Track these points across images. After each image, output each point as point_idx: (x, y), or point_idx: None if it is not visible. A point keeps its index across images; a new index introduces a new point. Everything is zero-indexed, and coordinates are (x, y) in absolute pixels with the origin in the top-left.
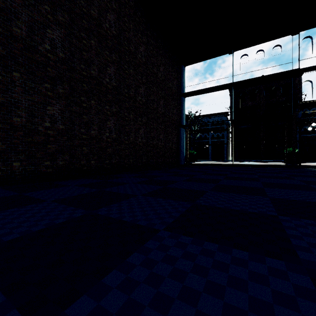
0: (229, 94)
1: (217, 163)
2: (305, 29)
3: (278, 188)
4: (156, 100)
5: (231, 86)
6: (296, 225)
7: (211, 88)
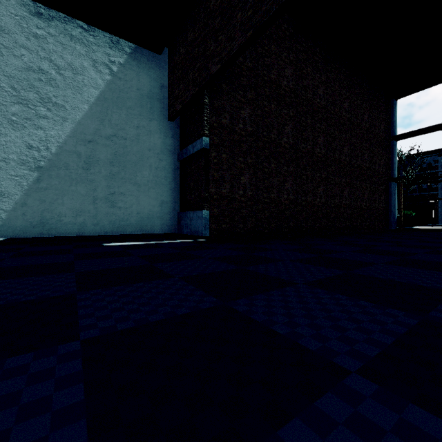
0: None
1: None
2: None
3: None
4: (360, 155)
5: None
6: None
7: None
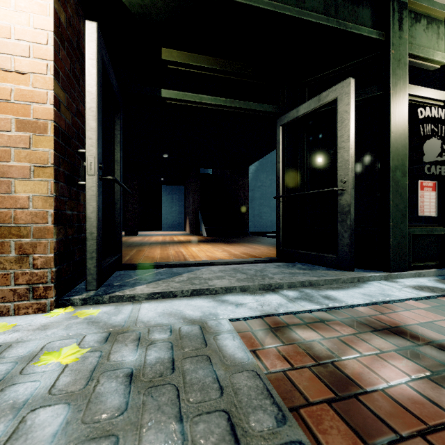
0: None
1: None
2: None
3: None
4: None
5: None
6: None
7: None
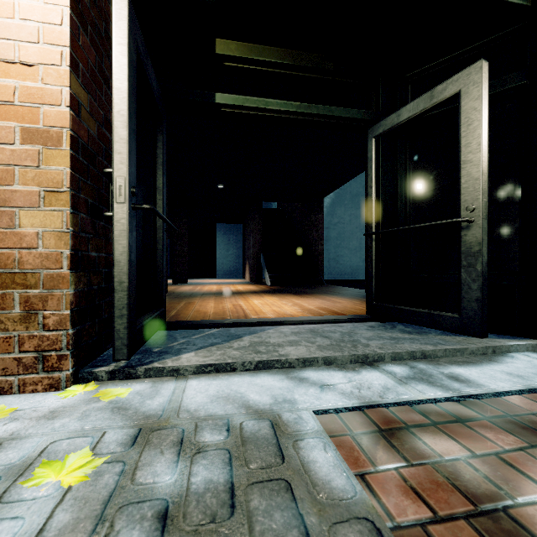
0: None
1: None
2: None
3: None
4: None
5: None
6: None
7: None
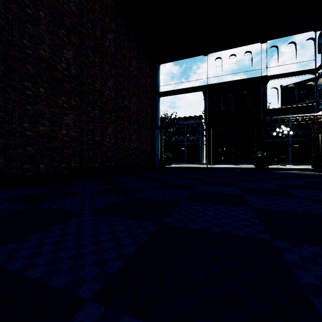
0: (204, 98)
1: (192, 166)
2: (272, 39)
3: (257, 195)
4: (128, 97)
5: (206, 88)
6: (302, 259)
7: (186, 89)
